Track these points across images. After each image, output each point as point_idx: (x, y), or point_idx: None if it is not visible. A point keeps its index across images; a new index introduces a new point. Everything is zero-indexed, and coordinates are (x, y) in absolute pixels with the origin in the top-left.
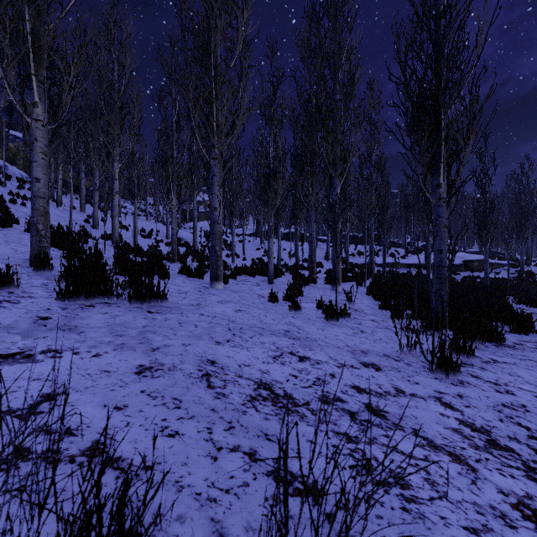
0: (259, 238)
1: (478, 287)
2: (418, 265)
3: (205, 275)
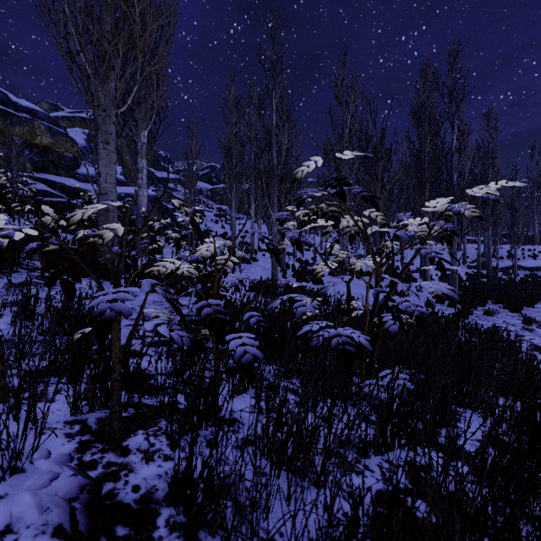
0: None
1: None
2: None
3: None
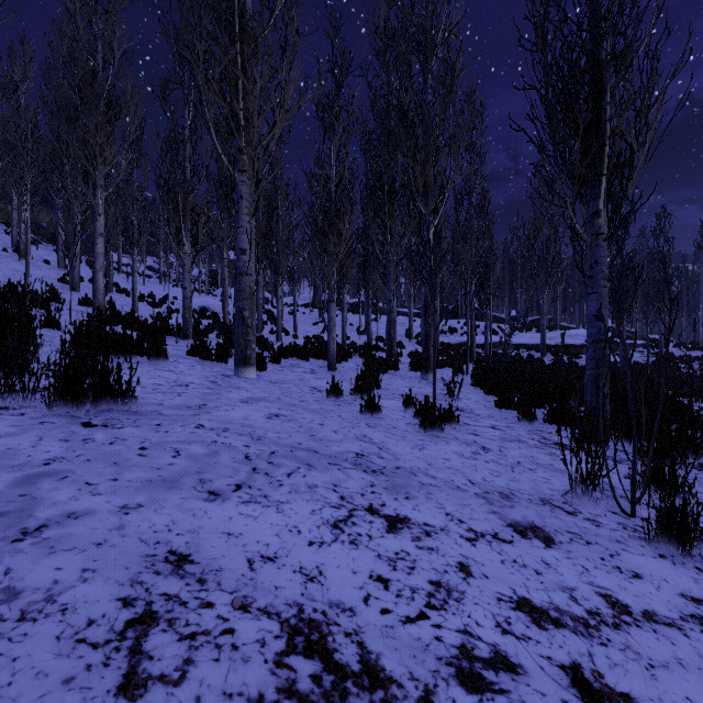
0: (317, 310)
1: (618, 374)
2: (528, 346)
3: (232, 358)
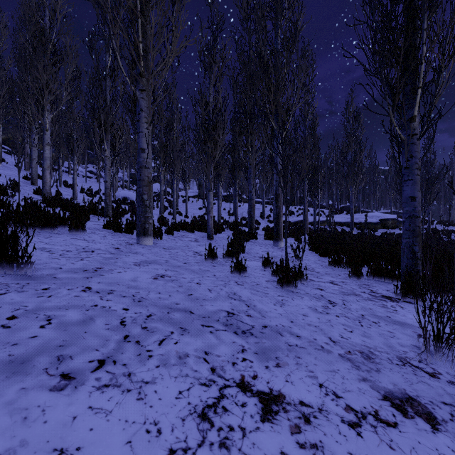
0: (202, 199)
1: None
2: (342, 223)
3: None
